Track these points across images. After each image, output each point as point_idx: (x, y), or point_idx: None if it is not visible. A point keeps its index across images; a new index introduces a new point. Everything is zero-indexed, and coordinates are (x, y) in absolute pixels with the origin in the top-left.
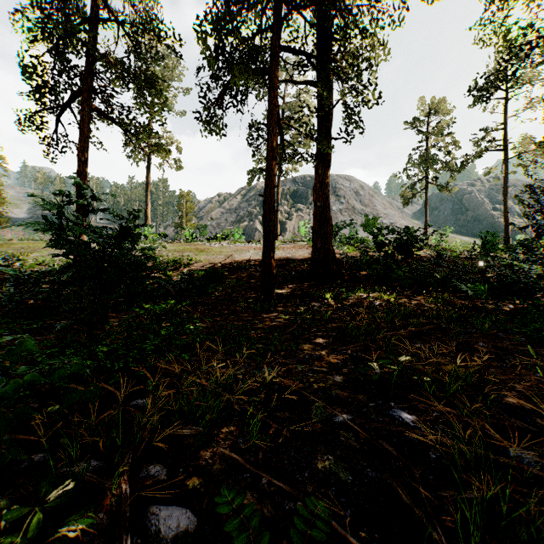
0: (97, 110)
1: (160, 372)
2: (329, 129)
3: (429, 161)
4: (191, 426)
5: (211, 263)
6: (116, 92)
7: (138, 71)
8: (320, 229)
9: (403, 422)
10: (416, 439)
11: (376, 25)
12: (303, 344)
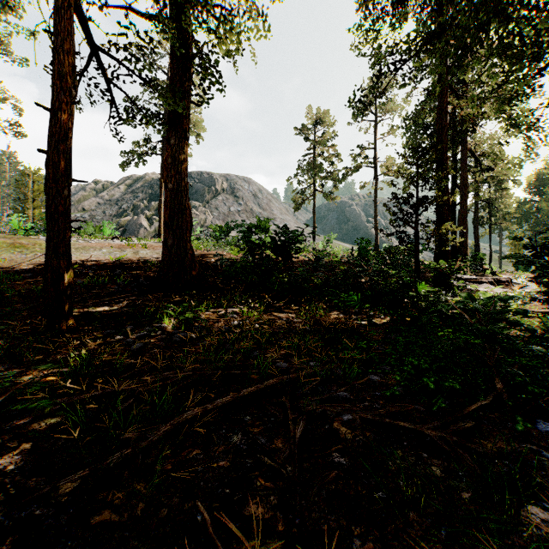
0: None
1: None
2: (186, 88)
3: (317, 169)
4: None
5: (11, 264)
6: None
7: None
8: (171, 219)
9: None
10: None
11: None
12: None
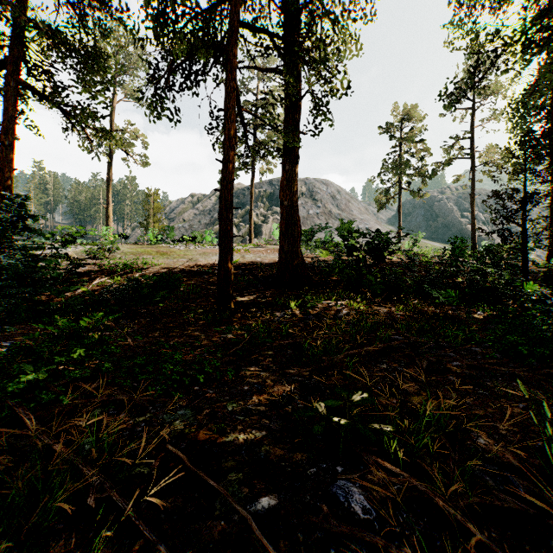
0: (26, 85)
1: (21, 425)
2: (297, 122)
3: (402, 167)
4: (1, 544)
5: (169, 267)
6: (52, 67)
7: (74, 41)
8: (287, 230)
9: (349, 509)
10: (365, 548)
11: (348, 18)
12: (248, 368)
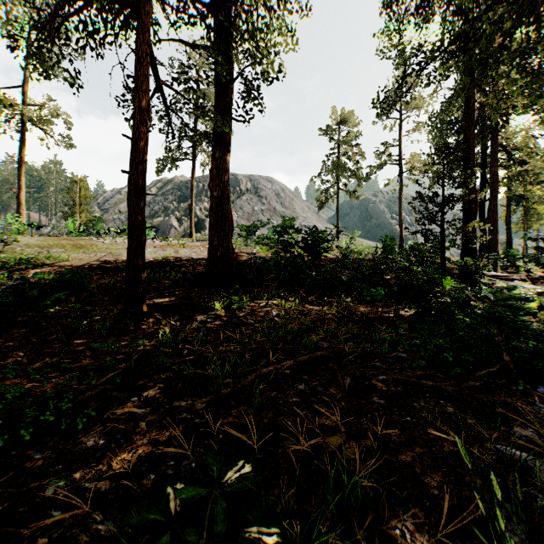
0: None
1: None
2: (228, 107)
3: (340, 168)
4: None
5: (81, 262)
6: None
7: None
8: (216, 223)
9: None
10: None
11: (285, 9)
12: (122, 404)
